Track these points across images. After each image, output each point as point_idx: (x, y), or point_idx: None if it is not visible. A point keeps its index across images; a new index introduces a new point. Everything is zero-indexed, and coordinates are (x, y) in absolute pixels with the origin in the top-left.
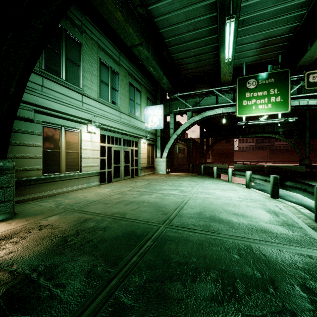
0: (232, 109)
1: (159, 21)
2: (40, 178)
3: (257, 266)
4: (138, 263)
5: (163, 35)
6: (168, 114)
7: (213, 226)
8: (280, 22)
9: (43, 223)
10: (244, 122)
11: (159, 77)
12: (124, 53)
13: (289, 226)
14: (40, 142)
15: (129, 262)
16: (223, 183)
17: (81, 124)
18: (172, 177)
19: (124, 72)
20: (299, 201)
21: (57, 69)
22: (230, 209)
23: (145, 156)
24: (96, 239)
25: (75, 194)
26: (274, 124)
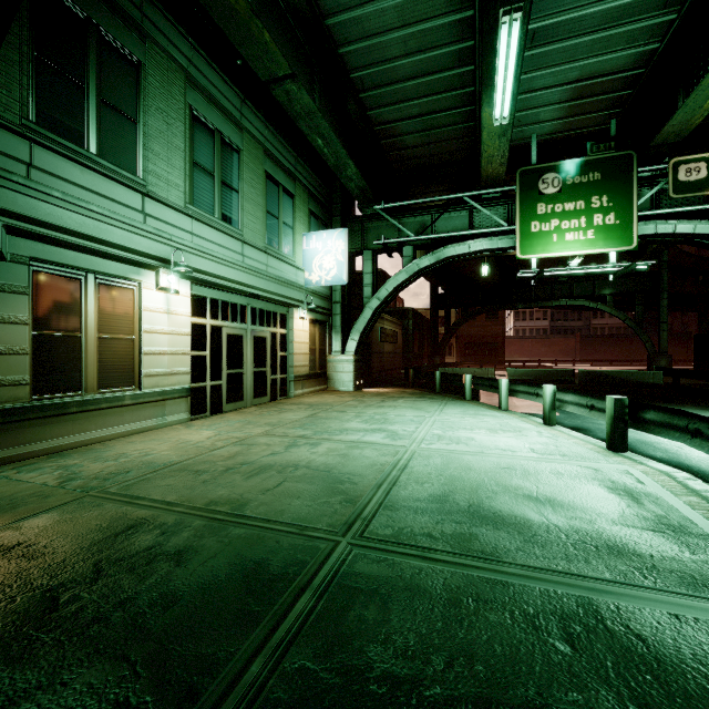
0: (506, 242)
1: (337, 25)
2: (23, 407)
3: (631, 685)
4: (265, 687)
5: (347, 62)
6: (360, 251)
7: (481, 538)
8: (617, 39)
9: (5, 540)
10: (534, 270)
11: (338, 163)
12: (252, 100)
13: (675, 533)
14: (25, 313)
15: (235, 686)
16: (488, 413)
17: (142, 269)
18: (368, 398)
19: (254, 147)
20: (672, 457)
21: (74, 125)
22: (515, 483)
23: (305, 350)
24: (147, 593)
25: (122, 447)
26: (594, 278)
